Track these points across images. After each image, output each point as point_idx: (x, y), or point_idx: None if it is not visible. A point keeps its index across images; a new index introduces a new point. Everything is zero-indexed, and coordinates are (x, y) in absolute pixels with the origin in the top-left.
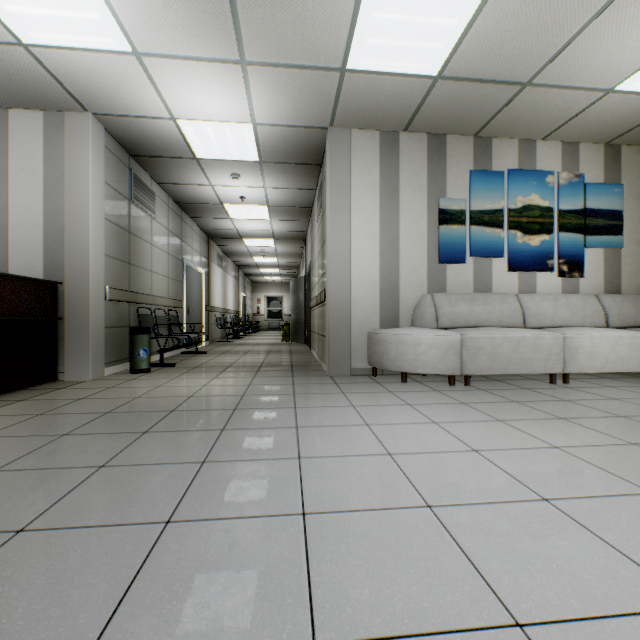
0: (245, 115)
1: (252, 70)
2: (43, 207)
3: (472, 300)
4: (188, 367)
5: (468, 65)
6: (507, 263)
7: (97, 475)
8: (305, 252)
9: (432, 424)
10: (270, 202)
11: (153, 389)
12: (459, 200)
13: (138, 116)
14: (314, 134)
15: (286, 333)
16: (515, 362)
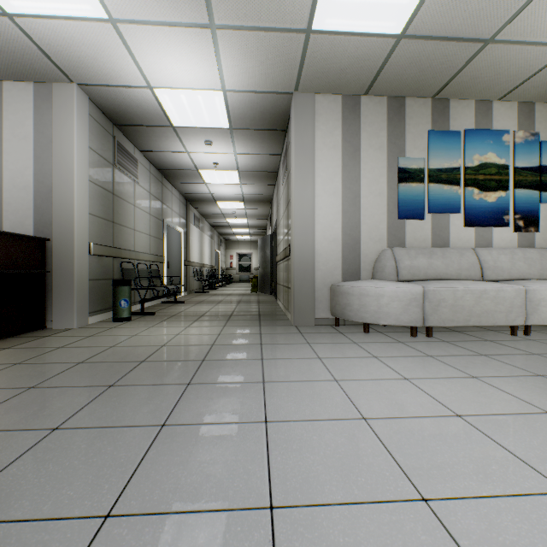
0: (216, 82)
1: (221, 34)
2: (33, 170)
3: (431, 254)
4: (165, 316)
5: (432, 21)
6: (464, 219)
7: (46, 441)
8: (271, 213)
9: (403, 380)
10: (240, 167)
11: (129, 338)
12: (418, 159)
13: (118, 85)
14: (280, 100)
15: (254, 285)
16: (477, 314)
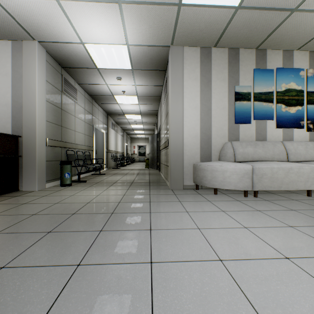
0: (122, 39)
1: (125, 7)
2: (11, 94)
3: (255, 145)
4: (93, 183)
5: None
6: (276, 123)
7: None
8: (157, 121)
9: (244, 229)
10: (138, 94)
11: (68, 197)
12: (247, 86)
13: (63, 42)
14: (162, 50)
15: (147, 163)
16: (286, 183)
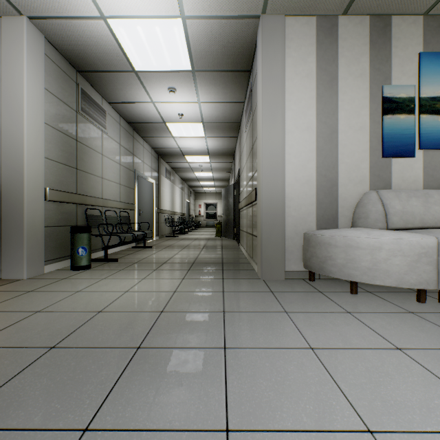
0: (173, 4)
1: None
2: None
3: (426, 197)
4: (127, 263)
5: None
6: None
7: None
8: (234, 165)
9: None
10: (204, 118)
11: (69, 295)
12: (407, 86)
13: (70, 17)
14: (245, 27)
15: (218, 230)
16: None
